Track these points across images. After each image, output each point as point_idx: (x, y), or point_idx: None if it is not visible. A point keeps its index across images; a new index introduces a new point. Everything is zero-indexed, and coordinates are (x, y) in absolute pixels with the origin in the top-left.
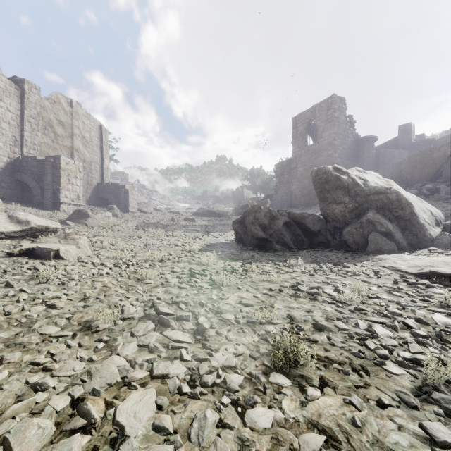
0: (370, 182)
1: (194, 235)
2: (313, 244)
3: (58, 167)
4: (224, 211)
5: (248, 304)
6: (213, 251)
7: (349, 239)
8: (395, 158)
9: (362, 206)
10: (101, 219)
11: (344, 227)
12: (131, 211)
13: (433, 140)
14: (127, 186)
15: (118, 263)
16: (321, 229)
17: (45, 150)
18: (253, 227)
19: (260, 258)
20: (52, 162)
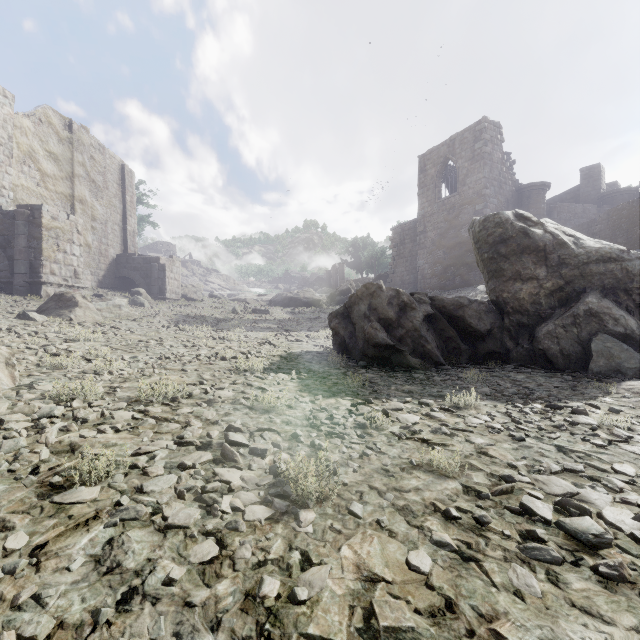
0: (586, 241)
1: (262, 338)
2: (478, 355)
3: (37, 223)
4: (314, 298)
5: (399, 632)
6: (292, 371)
7: (552, 347)
8: (577, 217)
9: (573, 285)
10: (107, 310)
11: (537, 325)
12: (169, 298)
13: (634, 190)
14: (163, 259)
15: (50, 415)
16: (493, 327)
17: (23, 198)
18: (367, 324)
19: (385, 388)
20: (28, 215)
